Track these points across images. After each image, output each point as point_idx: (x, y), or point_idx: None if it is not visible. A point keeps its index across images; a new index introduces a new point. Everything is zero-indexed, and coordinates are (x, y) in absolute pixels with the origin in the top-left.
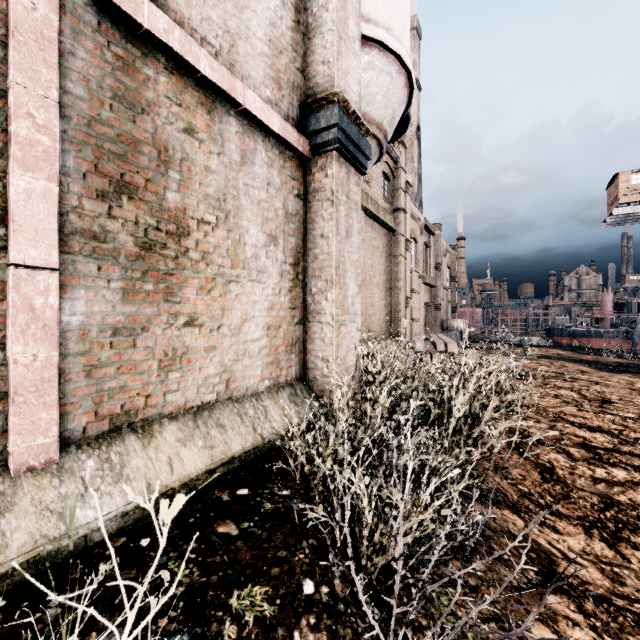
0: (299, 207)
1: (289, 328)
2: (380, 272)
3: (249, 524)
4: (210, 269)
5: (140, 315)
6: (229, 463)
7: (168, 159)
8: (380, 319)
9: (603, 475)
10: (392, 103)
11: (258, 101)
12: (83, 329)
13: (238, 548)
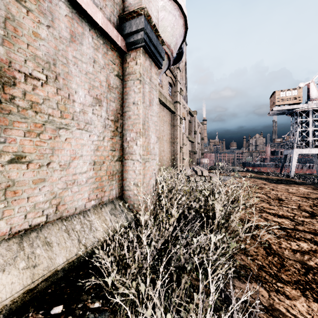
0: (118, 83)
1: (111, 163)
2: (167, 134)
3: None
4: (39, 116)
5: None
6: (52, 276)
7: None
8: (167, 158)
9: (296, 247)
10: (176, 34)
11: None
12: None
13: None
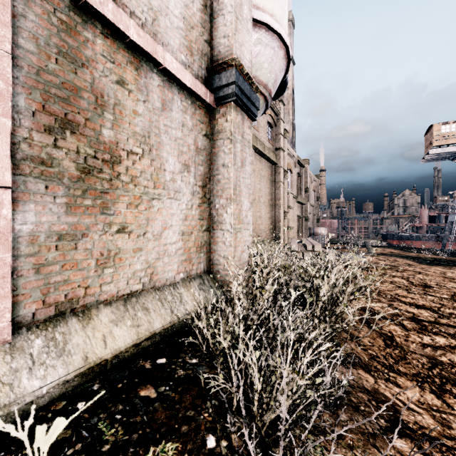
0: (206, 144)
1: (199, 234)
2: (266, 193)
3: (165, 388)
4: (137, 189)
5: (81, 224)
6: (151, 338)
7: (104, 103)
8: (266, 227)
9: (429, 341)
10: (275, 70)
11: (175, 62)
12: (33, 235)
13: (155, 409)
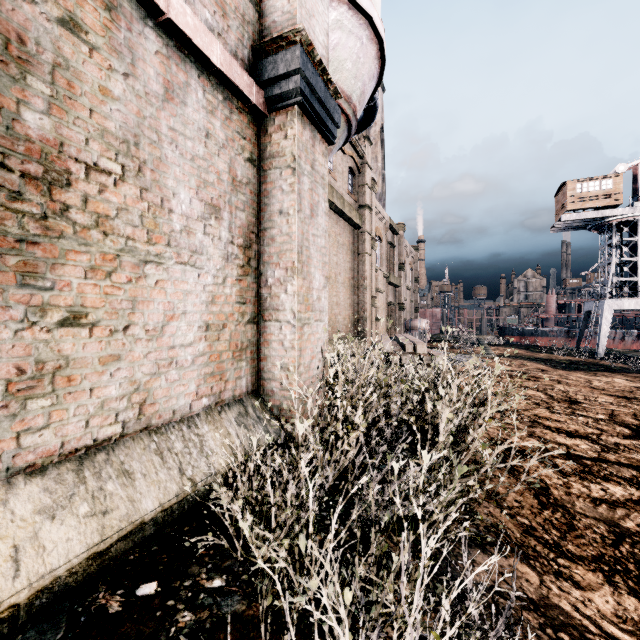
0: (251, 175)
1: (238, 328)
2: (345, 270)
3: None
4: (110, 241)
5: None
6: (135, 532)
7: (26, 57)
8: (345, 319)
9: (600, 493)
10: (362, 74)
11: (190, 15)
12: None
13: None
